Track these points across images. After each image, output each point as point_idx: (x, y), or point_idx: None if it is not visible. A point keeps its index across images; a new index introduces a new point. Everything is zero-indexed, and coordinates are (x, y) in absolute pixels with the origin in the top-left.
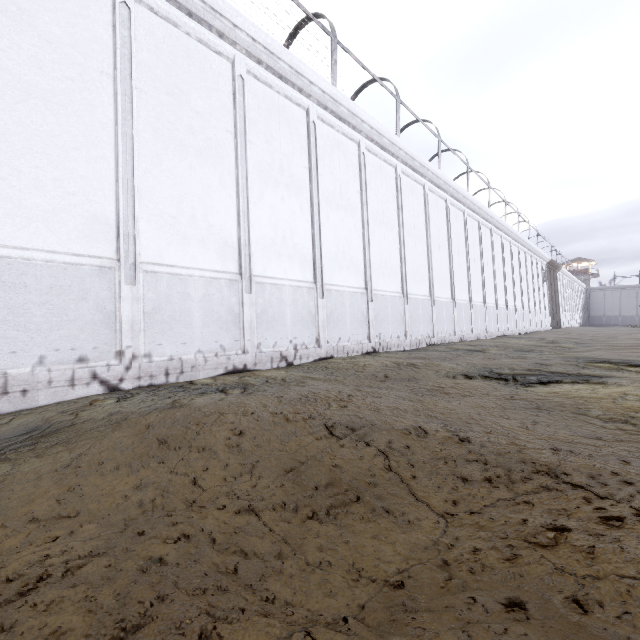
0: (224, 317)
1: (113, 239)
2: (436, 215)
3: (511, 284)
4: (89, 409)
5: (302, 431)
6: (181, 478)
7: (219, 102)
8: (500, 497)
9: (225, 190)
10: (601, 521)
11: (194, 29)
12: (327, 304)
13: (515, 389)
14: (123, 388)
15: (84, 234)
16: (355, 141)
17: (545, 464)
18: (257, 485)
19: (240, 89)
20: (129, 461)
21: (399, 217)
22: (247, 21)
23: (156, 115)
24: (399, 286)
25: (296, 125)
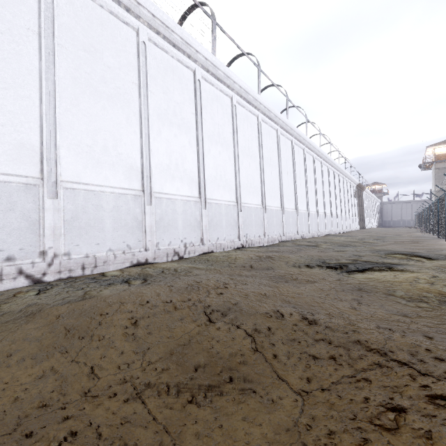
0: (130, 223)
1: (37, 162)
2: (285, 151)
3: (334, 199)
4: (11, 301)
5: (186, 317)
6: (80, 366)
7: (126, 60)
8: (344, 374)
9: (131, 127)
10: (429, 400)
11: (106, 3)
12: (209, 213)
13: (342, 275)
14: (46, 280)
15: (12, 157)
16: (229, 96)
17: (375, 343)
18: (146, 370)
19: (143, 52)
20: (35, 351)
21: (260, 152)
22: (148, 1)
23: (75, 66)
24: (260, 200)
25: (186, 82)
